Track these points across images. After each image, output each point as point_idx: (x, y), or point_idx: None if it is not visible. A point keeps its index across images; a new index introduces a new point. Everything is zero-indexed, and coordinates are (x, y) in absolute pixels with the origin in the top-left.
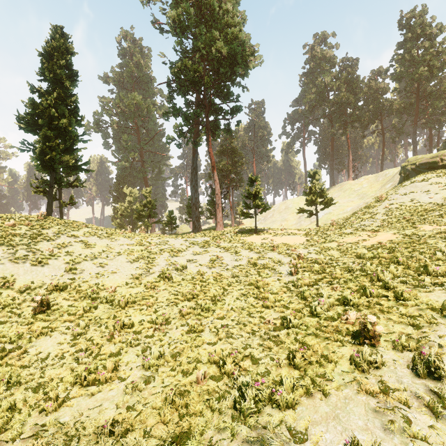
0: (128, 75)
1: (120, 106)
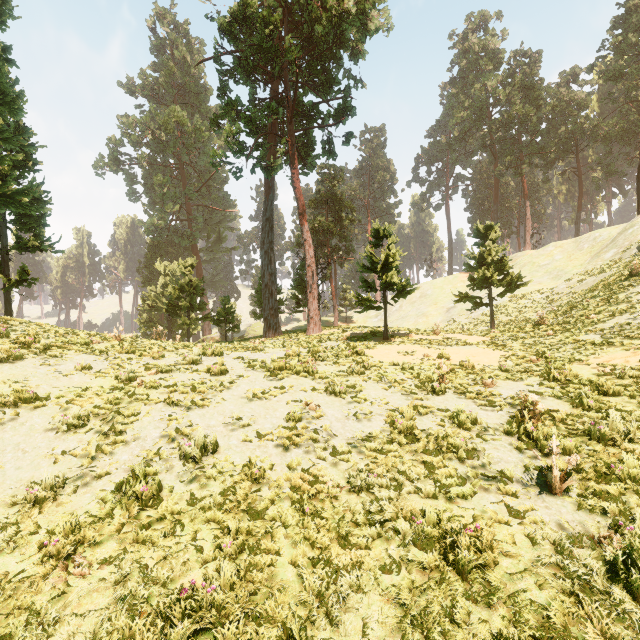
0: (166, 80)
1: (151, 127)
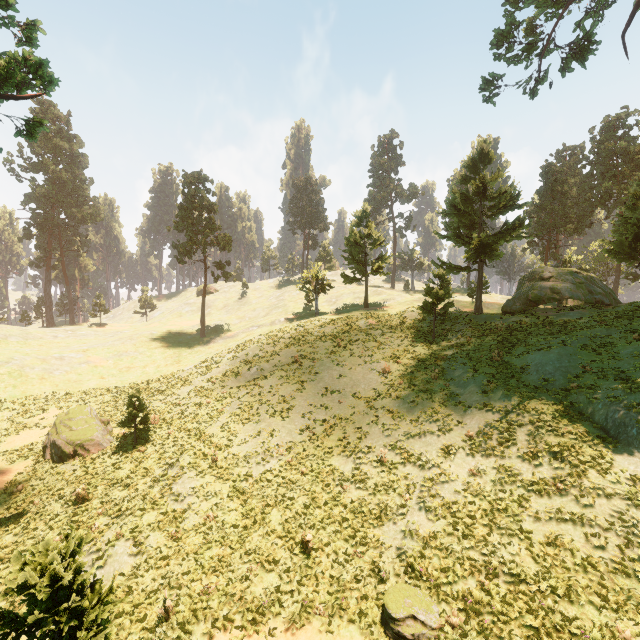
0: None
1: None
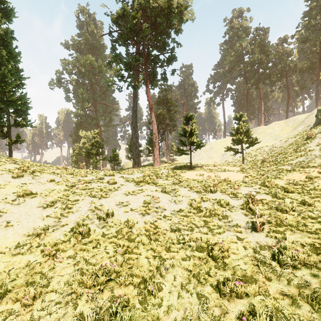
0: (84, 42)
1: (77, 65)
